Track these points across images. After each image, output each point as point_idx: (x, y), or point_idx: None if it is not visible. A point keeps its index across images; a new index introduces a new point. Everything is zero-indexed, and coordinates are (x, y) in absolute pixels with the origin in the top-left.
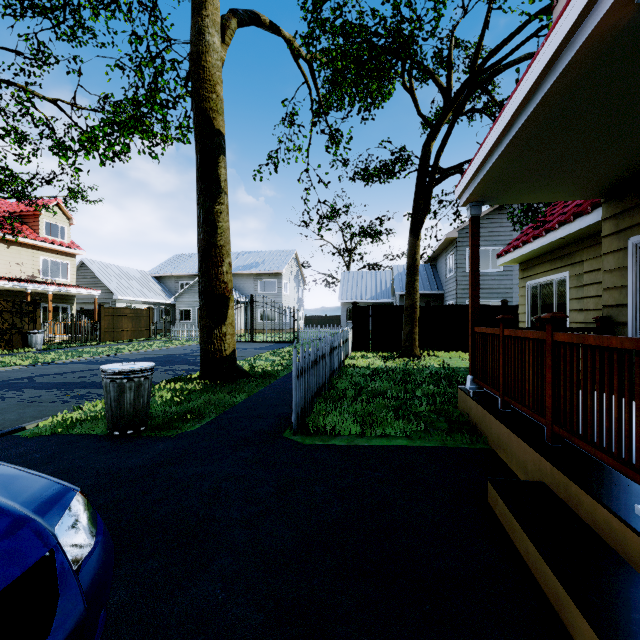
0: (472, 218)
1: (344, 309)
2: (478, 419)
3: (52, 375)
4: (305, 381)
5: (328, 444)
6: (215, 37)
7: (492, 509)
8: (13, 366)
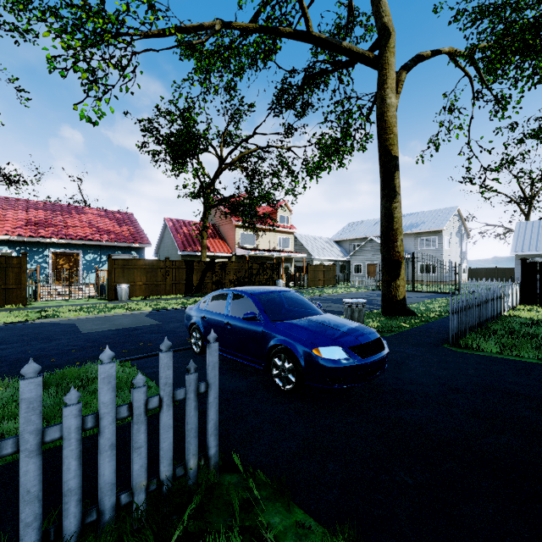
0: None
1: (518, 262)
2: None
3: (298, 304)
4: (458, 317)
5: (473, 353)
6: (392, 98)
7: None
8: (277, 298)
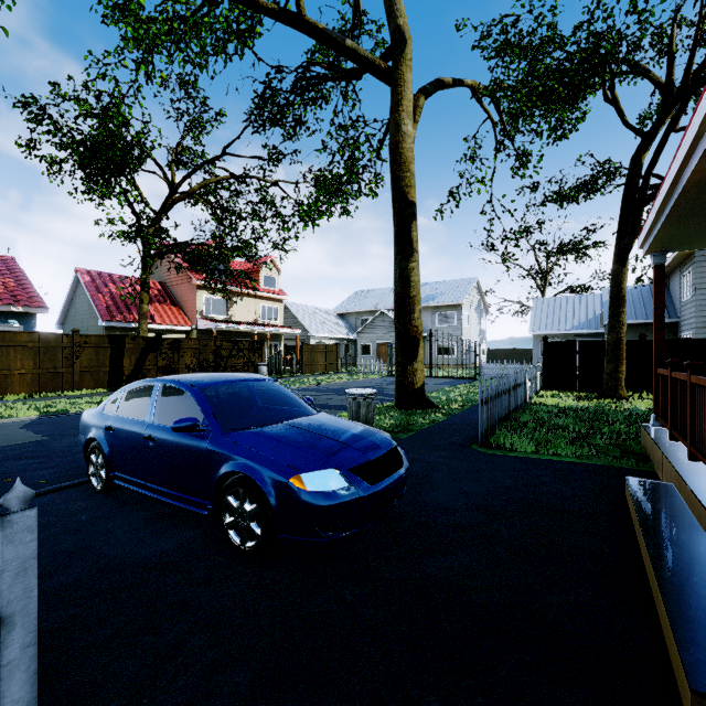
0: (655, 267)
1: (536, 342)
2: (650, 450)
3: (286, 398)
4: (488, 409)
5: (506, 455)
6: (409, 125)
7: (625, 496)
8: (258, 390)
